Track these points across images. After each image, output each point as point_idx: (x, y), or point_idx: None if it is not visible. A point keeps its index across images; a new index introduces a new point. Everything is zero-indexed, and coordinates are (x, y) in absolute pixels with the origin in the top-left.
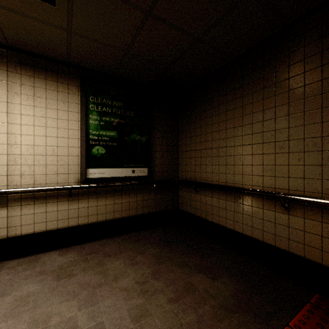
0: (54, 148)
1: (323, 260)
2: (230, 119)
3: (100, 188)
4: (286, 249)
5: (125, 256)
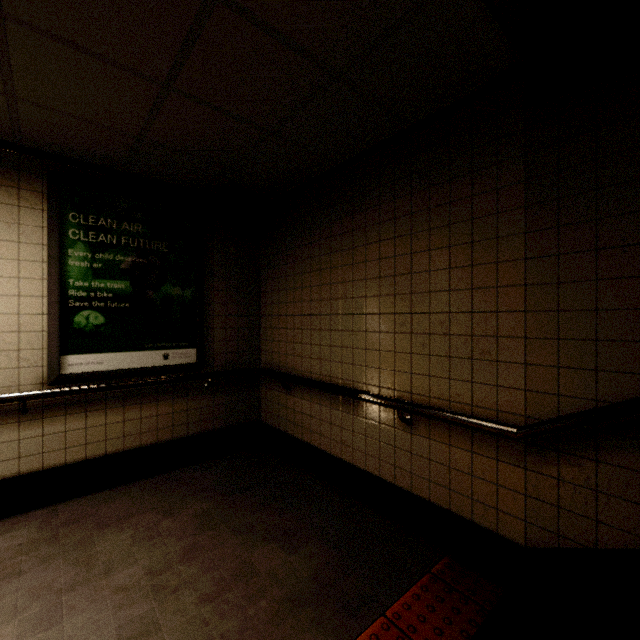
0: None
1: (450, 505)
2: (336, 266)
3: (93, 393)
4: (408, 489)
5: (139, 522)
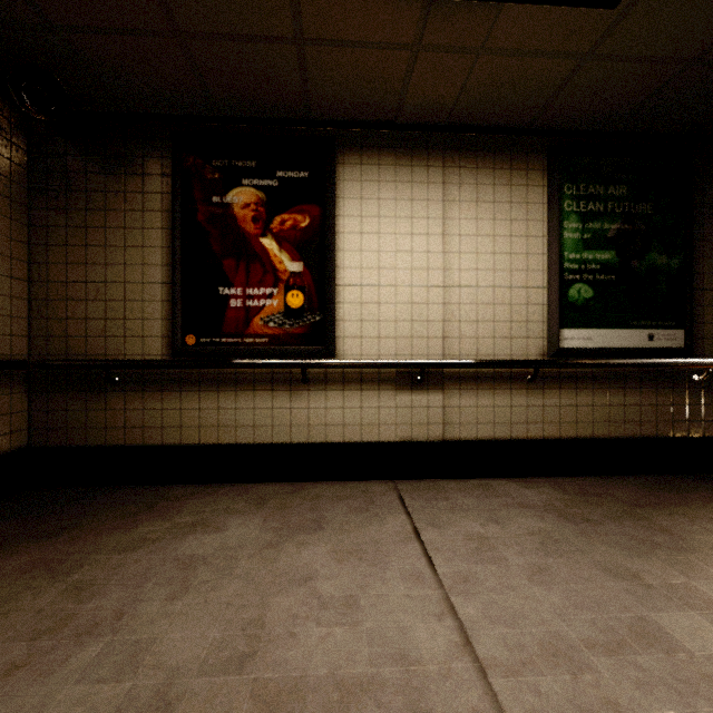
0: (505, 291)
1: None
2: None
3: (581, 371)
4: None
5: (683, 513)
